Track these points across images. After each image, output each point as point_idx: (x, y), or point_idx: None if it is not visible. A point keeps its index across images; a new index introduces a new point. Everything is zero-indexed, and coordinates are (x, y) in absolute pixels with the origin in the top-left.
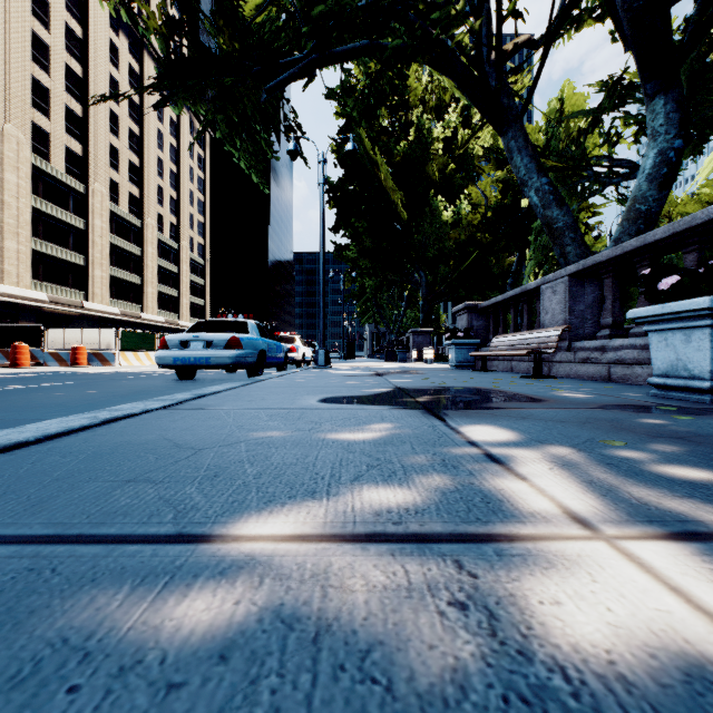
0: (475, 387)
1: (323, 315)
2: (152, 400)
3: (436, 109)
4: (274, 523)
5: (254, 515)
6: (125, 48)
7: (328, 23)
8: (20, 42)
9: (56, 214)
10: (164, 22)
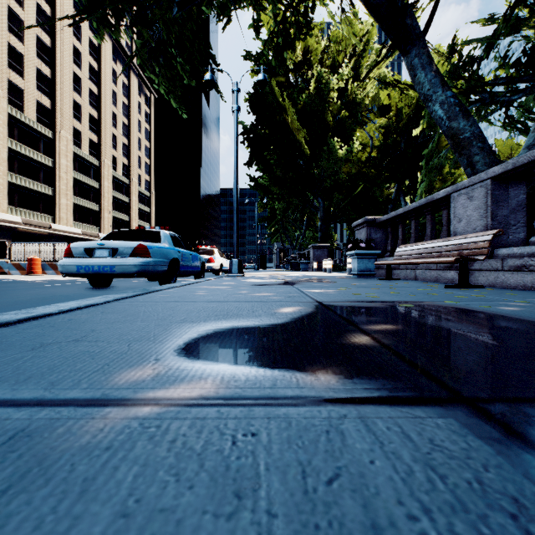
0: (423, 302)
1: (237, 229)
2: None
3: (331, 67)
4: None
5: None
6: (86, 25)
7: None
8: None
9: (28, 154)
10: None
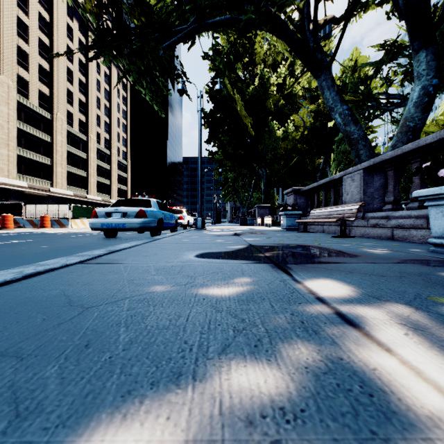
0: (303, 244)
1: (200, 196)
2: (74, 256)
3: (272, 66)
4: (123, 442)
5: (103, 422)
6: (76, 28)
7: (203, 3)
8: (10, 24)
9: (32, 132)
10: (96, 5)
